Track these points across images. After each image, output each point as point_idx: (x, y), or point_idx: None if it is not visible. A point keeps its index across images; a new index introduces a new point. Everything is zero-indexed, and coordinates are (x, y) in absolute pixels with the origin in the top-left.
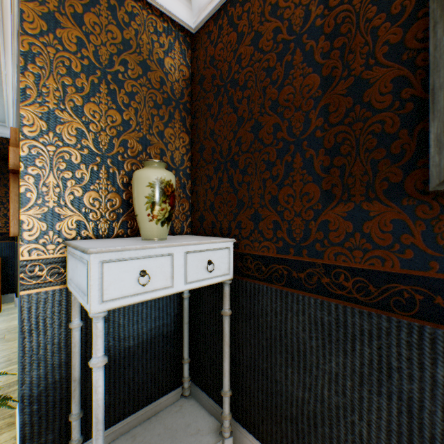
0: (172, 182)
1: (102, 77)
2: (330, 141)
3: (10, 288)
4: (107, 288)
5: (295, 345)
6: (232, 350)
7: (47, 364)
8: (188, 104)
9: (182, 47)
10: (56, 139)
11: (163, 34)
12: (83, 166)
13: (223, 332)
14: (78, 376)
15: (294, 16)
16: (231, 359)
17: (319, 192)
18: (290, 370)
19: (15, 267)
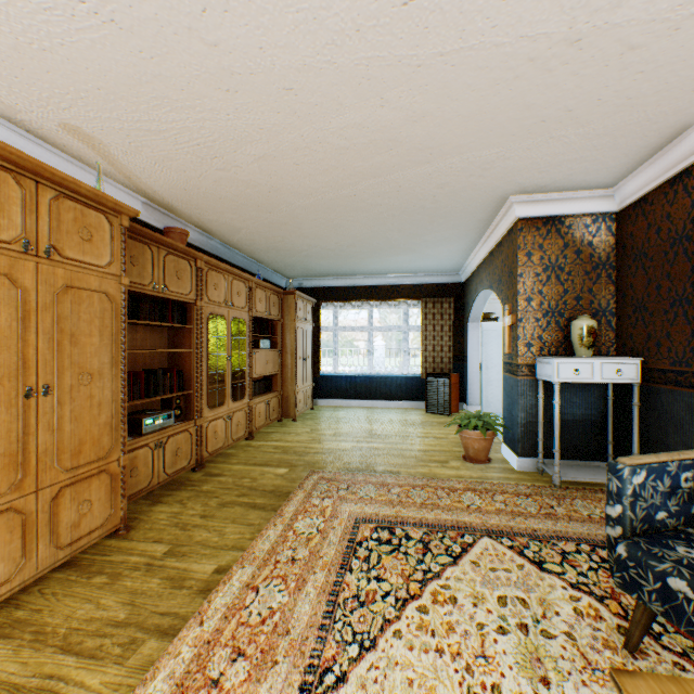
0: (593, 326)
1: (551, 270)
2: (693, 302)
3: (460, 399)
4: (559, 374)
5: (677, 420)
6: (643, 433)
7: (526, 412)
8: (612, 262)
9: (607, 224)
10: (530, 308)
11: (590, 225)
12: (542, 319)
13: (632, 417)
14: (541, 421)
15: (677, 225)
16: (642, 439)
17: (688, 330)
18: (675, 436)
19: (463, 383)
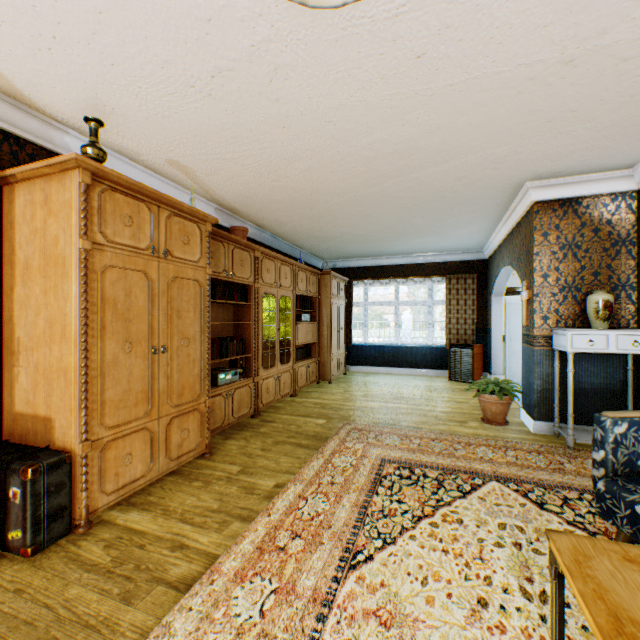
0: (609, 300)
1: (567, 248)
2: None
3: (483, 368)
4: (573, 344)
5: None
6: None
7: (542, 380)
8: (632, 239)
9: (627, 203)
10: (546, 284)
11: (609, 204)
12: (558, 294)
13: None
14: (557, 388)
15: None
16: None
17: None
18: None
19: (486, 353)
